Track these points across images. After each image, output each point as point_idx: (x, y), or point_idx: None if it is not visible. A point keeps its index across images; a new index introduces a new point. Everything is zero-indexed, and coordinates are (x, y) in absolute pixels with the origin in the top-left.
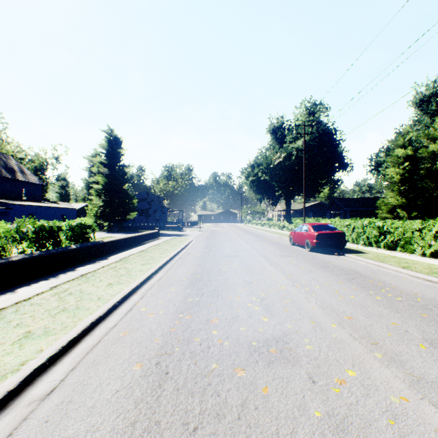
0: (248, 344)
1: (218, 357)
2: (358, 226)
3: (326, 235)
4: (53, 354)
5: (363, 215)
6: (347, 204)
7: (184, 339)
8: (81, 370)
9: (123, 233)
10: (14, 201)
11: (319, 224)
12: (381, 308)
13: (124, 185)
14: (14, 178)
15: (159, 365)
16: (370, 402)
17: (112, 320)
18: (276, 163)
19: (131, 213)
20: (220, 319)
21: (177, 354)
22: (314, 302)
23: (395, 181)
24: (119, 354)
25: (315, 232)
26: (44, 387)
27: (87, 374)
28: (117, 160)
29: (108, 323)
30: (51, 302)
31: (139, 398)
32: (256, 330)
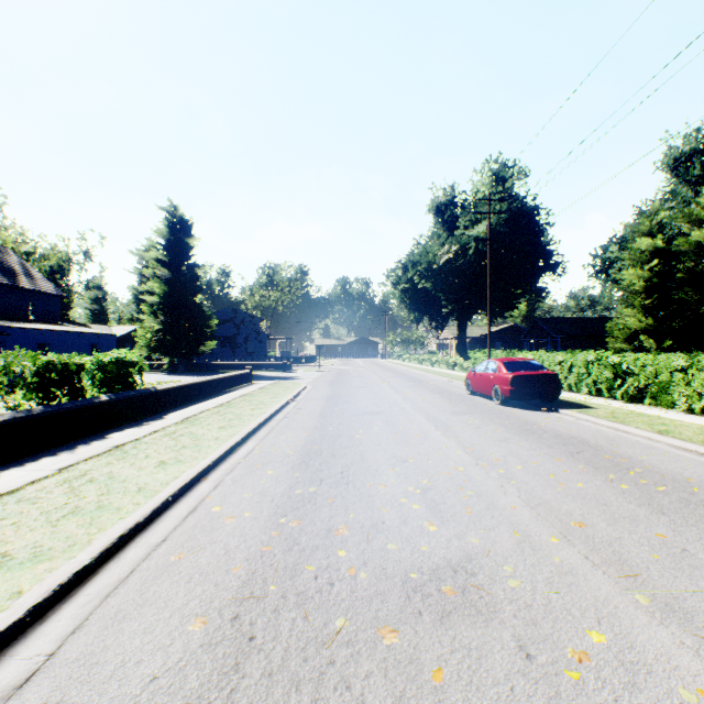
0: (402, 577)
1: (348, 604)
2: (580, 364)
3: (528, 379)
4: (39, 600)
5: (582, 345)
6: (557, 329)
7: (286, 566)
8: (91, 633)
9: (194, 375)
10: (14, 322)
11: (516, 359)
12: (633, 506)
13: (195, 296)
14: (15, 286)
15: (238, 622)
16: (642, 702)
17: (160, 530)
18: (443, 261)
19: (206, 343)
20: (351, 528)
21: (272, 599)
22: (515, 494)
23: (637, 289)
24: (165, 598)
25: (510, 373)
26: (14, 669)
27: (100, 640)
28: (184, 256)
29: (152, 536)
30: (54, 497)
31: (194, 695)
32: (416, 548)
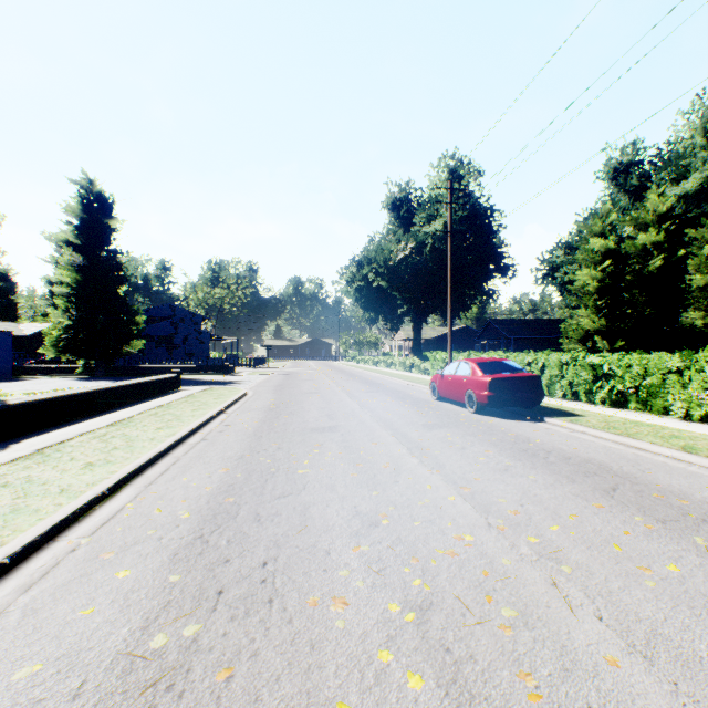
0: None
1: None
2: (553, 365)
3: (508, 382)
4: None
5: (533, 347)
6: (511, 330)
7: None
8: None
9: (111, 380)
10: None
11: (492, 360)
12: None
13: (118, 288)
14: None
15: None
16: None
17: None
18: (399, 258)
19: (132, 342)
20: None
21: None
22: (590, 610)
23: (590, 290)
24: None
25: (487, 375)
26: None
27: None
28: (102, 239)
29: None
30: None
31: None
32: None
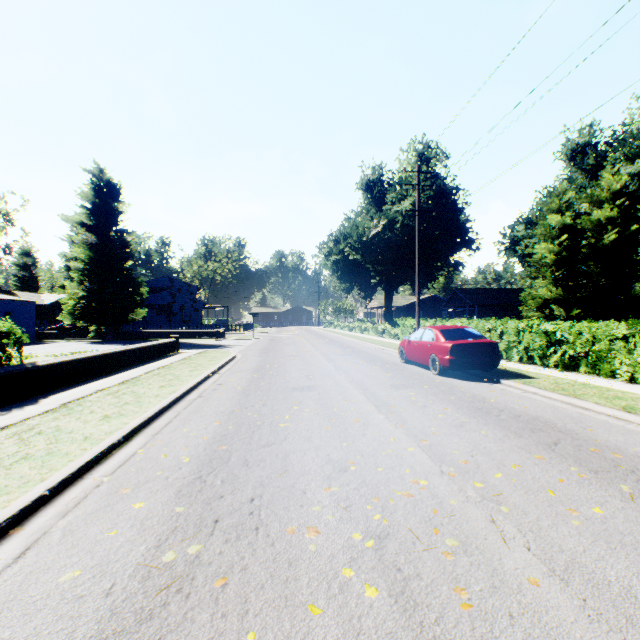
0: None
1: None
2: (510, 331)
3: (468, 347)
4: None
5: (495, 314)
6: (474, 298)
7: None
8: None
9: (119, 344)
10: None
11: (453, 327)
12: None
13: (124, 263)
14: None
15: None
16: None
17: None
18: (372, 234)
19: (137, 311)
20: None
21: None
22: (521, 542)
23: (548, 262)
24: None
25: (449, 341)
26: None
27: None
28: (111, 221)
29: None
30: None
31: None
32: None
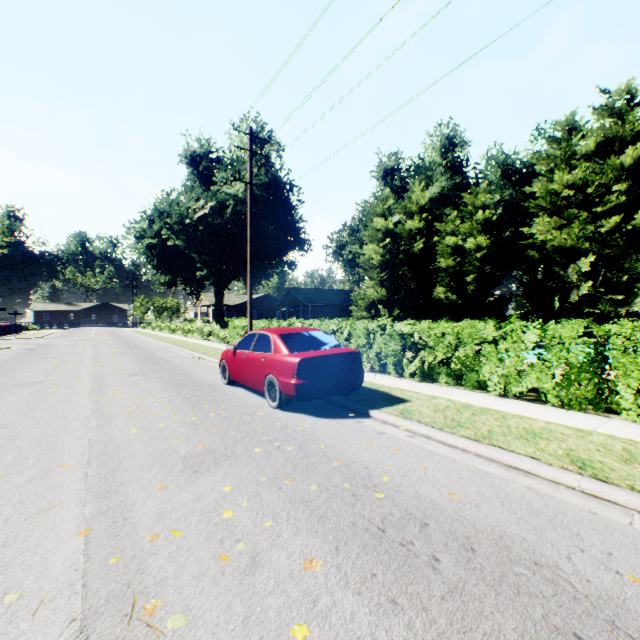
0: None
1: None
2: (360, 333)
3: (324, 362)
4: None
5: (326, 314)
6: (309, 298)
7: None
8: None
9: None
10: None
11: (300, 330)
12: None
13: None
14: None
15: None
16: None
17: None
18: (199, 217)
19: None
20: None
21: None
22: None
23: (375, 264)
24: None
25: (296, 354)
26: None
27: None
28: None
29: None
30: None
31: None
32: None
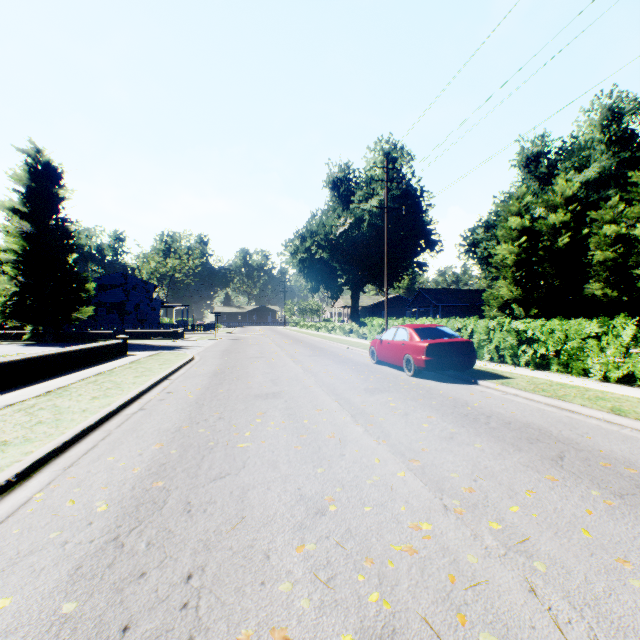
0: None
1: None
2: (481, 330)
3: (444, 347)
4: None
5: (457, 313)
6: (439, 298)
7: None
8: None
9: (59, 346)
10: None
11: (428, 326)
12: None
13: (67, 255)
14: None
15: None
16: None
17: None
18: (339, 232)
19: (82, 309)
20: None
21: None
22: (583, 630)
23: (508, 263)
24: None
25: (424, 341)
26: None
27: None
28: (51, 208)
29: None
30: None
31: None
32: None
